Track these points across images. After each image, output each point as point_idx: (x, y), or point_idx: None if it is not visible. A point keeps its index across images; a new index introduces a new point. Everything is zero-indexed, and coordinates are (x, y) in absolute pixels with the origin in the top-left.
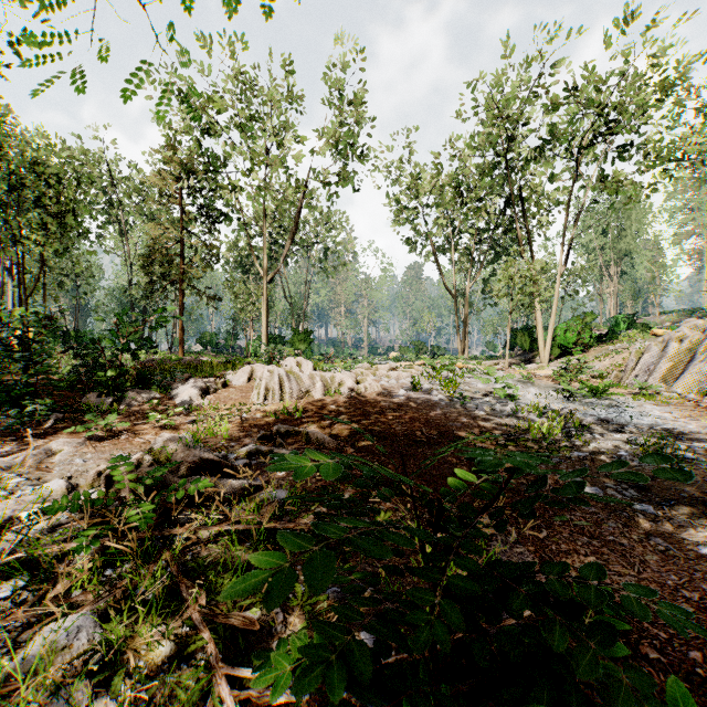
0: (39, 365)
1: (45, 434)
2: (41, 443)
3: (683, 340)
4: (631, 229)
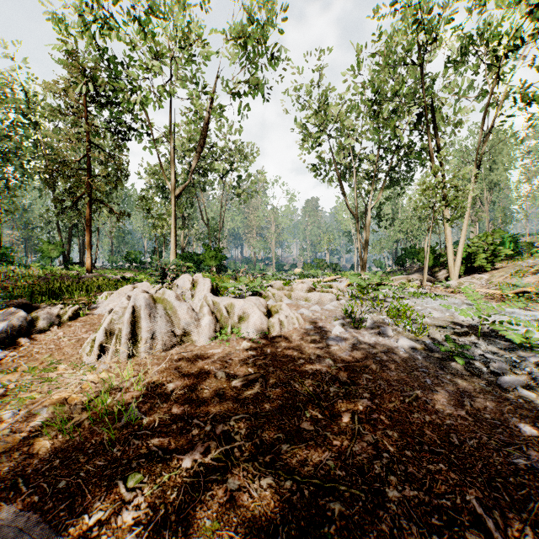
0: None
1: None
2: None
3: None
4: (502, 162)
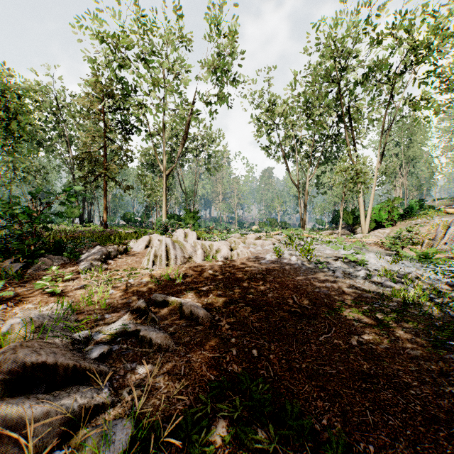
0: None
1: None
2: None
3: None
4: (417, 142)
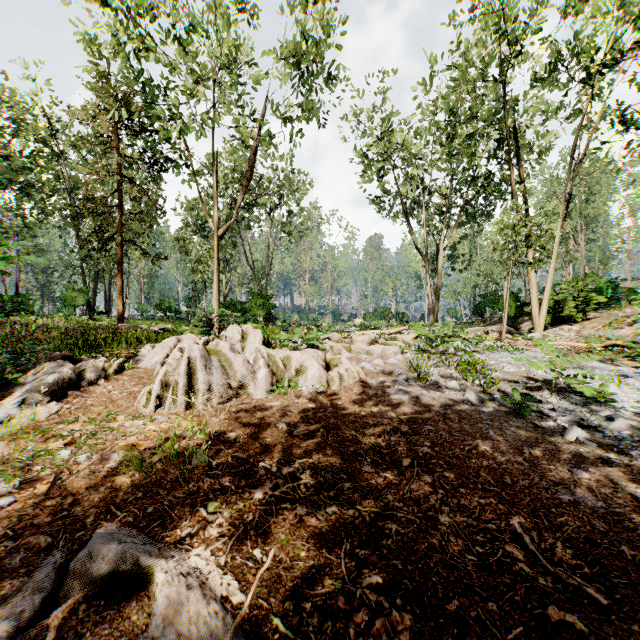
0: None
1: None
2: None
3: None
4: (600, 193)
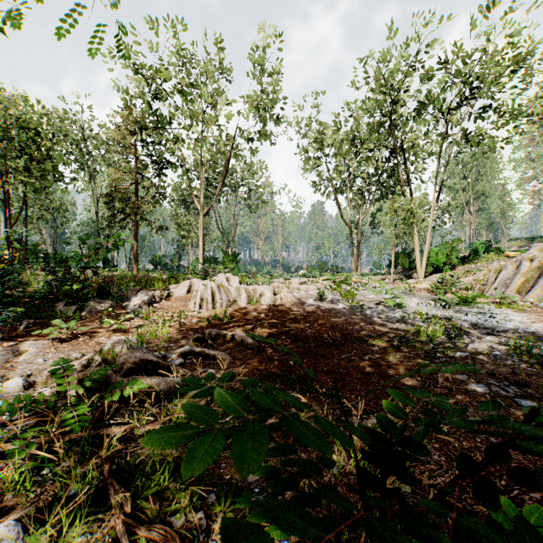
0: (14, 279)
1: (17, 337)
2: (11, 344)
3: (533, 260)
4: (486, 174)
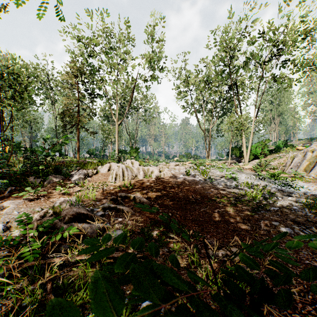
0: (3, 163)
1: (4, 198)
2: None
3: (313, 151)
4: (284, 101)
